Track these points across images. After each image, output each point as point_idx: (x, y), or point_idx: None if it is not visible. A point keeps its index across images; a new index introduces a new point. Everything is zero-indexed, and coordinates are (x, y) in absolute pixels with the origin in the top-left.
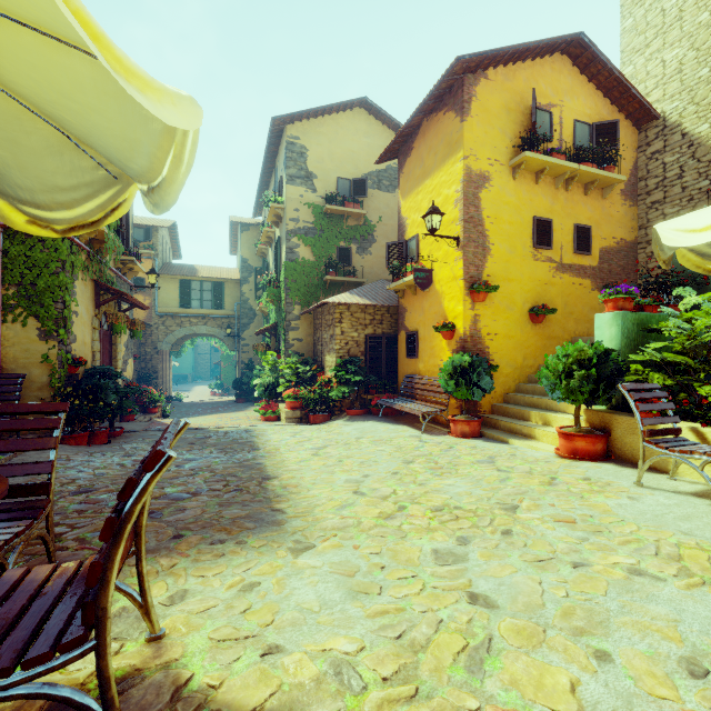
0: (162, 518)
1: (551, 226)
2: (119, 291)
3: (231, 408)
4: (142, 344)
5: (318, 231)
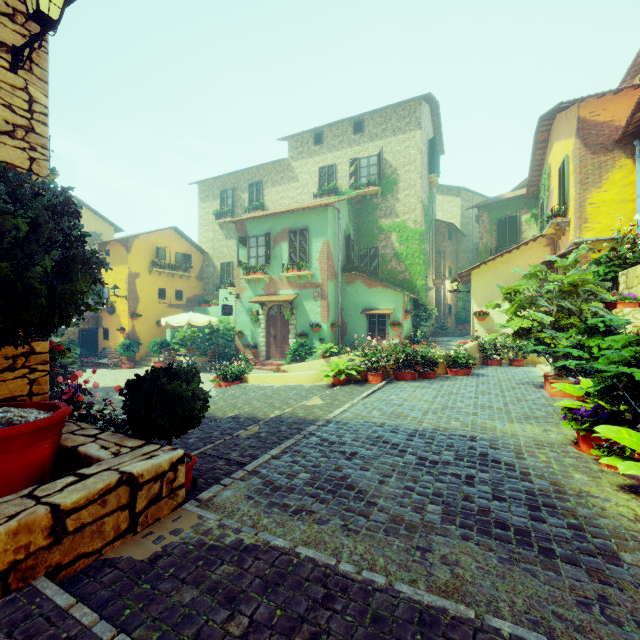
0: None
1: (166, 291)
2: None
3: None
4: None
5: None
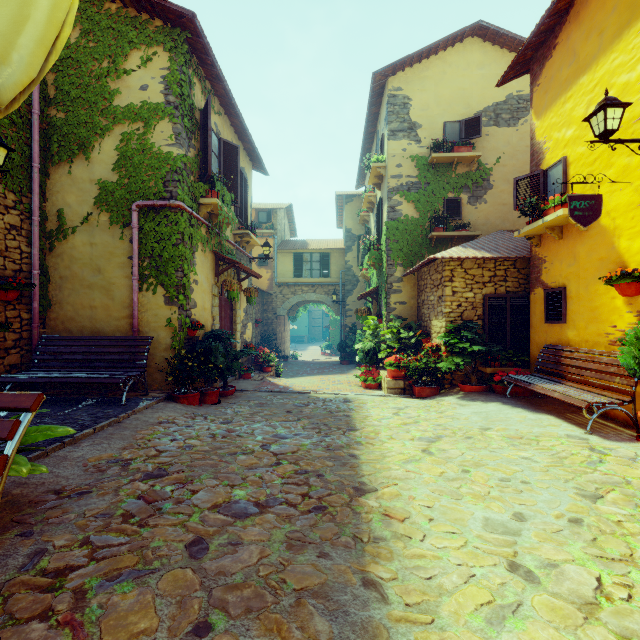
0: (203, 560)
1: None
2: (232, 260)
3: (335, 369)
4: (265, 311)
5: (422, 185)
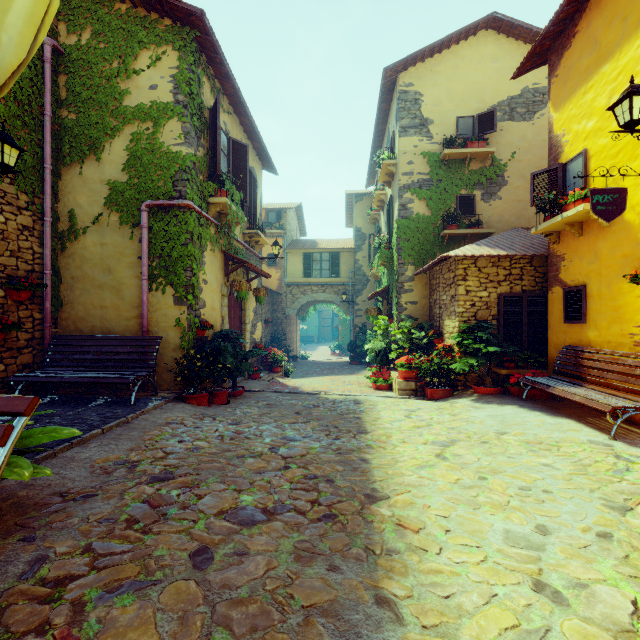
0: (207, 571)
1: None
2: (241, 260)
3: (345, 370)
4: (275, 310)
5: (434, 182)
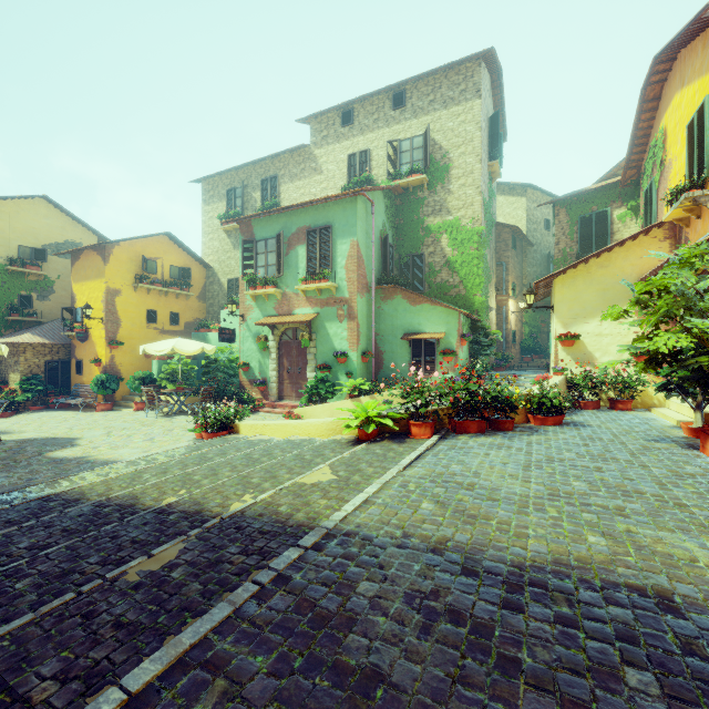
0: None
1: (157, 313)
2: None
3: None
4: None
5: None
